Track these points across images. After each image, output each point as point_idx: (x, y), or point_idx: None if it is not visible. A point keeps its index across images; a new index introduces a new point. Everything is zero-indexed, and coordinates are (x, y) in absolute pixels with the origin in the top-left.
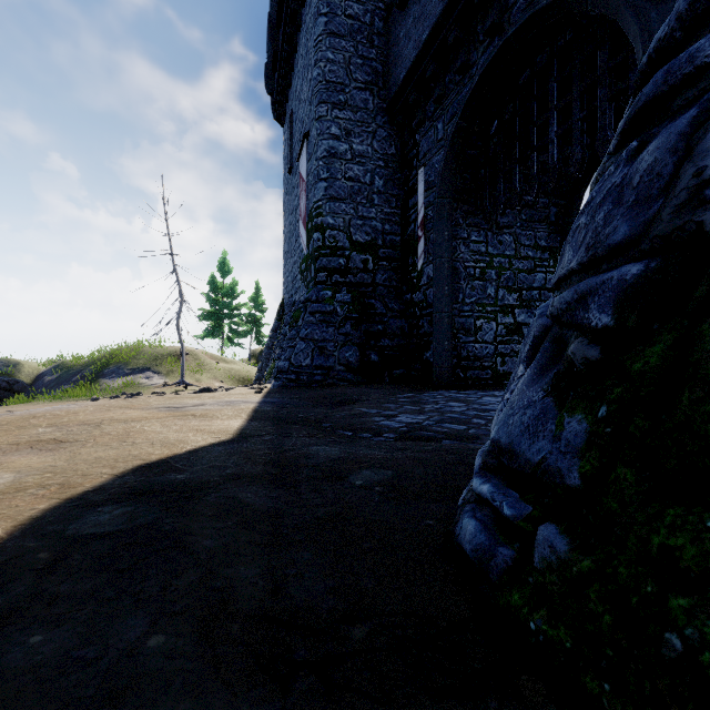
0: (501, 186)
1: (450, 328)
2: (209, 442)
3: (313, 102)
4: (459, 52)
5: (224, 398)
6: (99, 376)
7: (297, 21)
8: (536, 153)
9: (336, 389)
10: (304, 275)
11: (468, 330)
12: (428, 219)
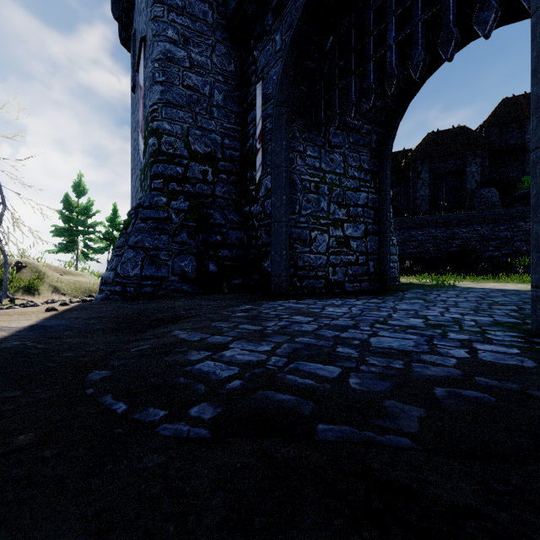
0: (337, 100)
1: (288, 238)
2: None
3: (148, 2)
4: None
5: None
6: None
7: None
8: (373, 62)
9: (164, 303)
10: (143, 185)
11: (304, 240)
12: (266, 131)
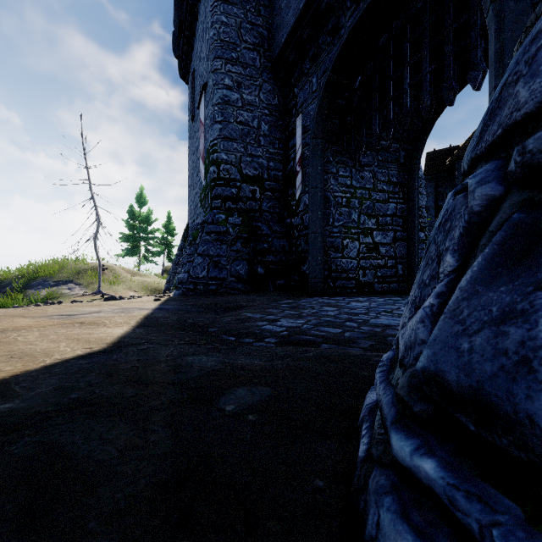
0: (364, 130)
1: (323, 246)
2: (76, 353)
3: (210, 58)
4: (330, 17)
5: (123, 306)
6: (26, 288)
7: None
8: (392, 102)
9: (227, 297)
10: (203, 203)
11: (337, 247)
12: (305, 156)
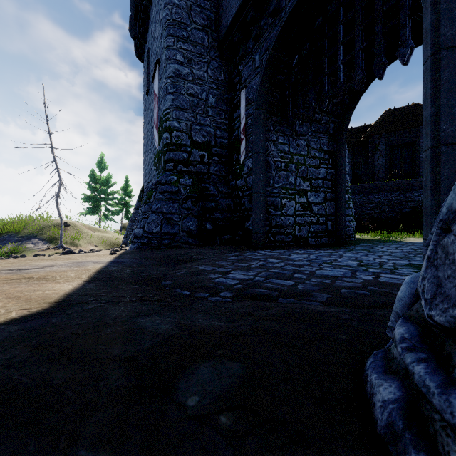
0: (301, 102)
1: (265, 205)
2: (9, 316)
3: (163, 35)
4: (272, 0)
5: (78, 259)
6: None
7: None
8: (327, 77)
9: (179, 250)
10: (157, 166)
11: (276, 206)
12: (248, 125)
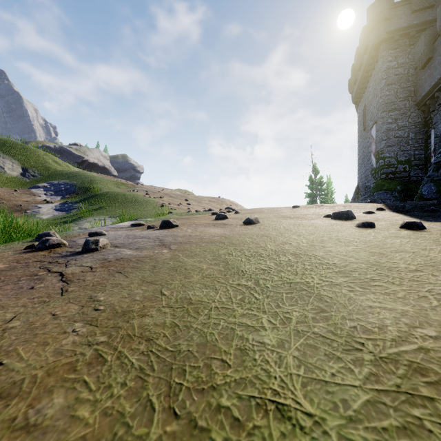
0: None
1: None
2: None
3: (379, 111)
4: None
5: None
6: None
7: (370, 74)
8: None
9: None
10: (373, 175)
11: None
12: (436, 149)
